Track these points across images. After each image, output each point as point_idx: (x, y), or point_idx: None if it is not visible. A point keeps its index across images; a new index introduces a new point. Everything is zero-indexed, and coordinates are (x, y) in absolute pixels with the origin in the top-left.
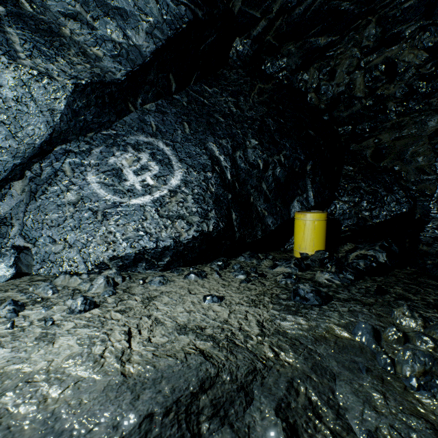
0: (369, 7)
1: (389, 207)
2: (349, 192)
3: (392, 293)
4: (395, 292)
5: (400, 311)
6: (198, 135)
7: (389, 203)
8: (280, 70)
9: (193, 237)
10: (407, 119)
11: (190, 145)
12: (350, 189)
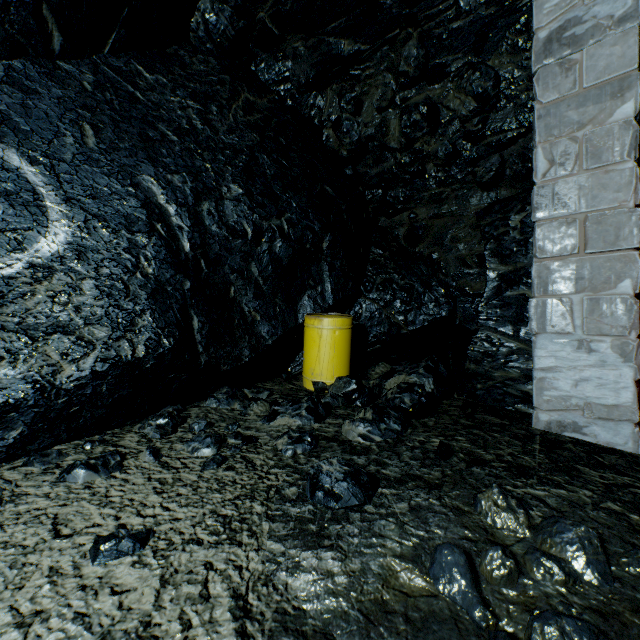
0: (411, 11)
1: (427, 309)
2: (379, 286)
3: (459, 452)
4: (461, 449)
5: (490, 498)
6: (117, 156)
7: (427, 304)
8: (282, 80)
9: (93, 374)
10: (448, 191)
11: (97, 172)
12: (380, 282)
